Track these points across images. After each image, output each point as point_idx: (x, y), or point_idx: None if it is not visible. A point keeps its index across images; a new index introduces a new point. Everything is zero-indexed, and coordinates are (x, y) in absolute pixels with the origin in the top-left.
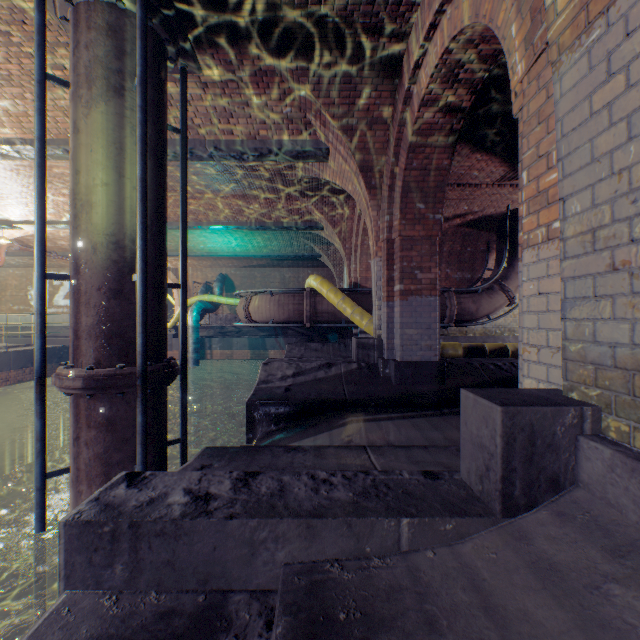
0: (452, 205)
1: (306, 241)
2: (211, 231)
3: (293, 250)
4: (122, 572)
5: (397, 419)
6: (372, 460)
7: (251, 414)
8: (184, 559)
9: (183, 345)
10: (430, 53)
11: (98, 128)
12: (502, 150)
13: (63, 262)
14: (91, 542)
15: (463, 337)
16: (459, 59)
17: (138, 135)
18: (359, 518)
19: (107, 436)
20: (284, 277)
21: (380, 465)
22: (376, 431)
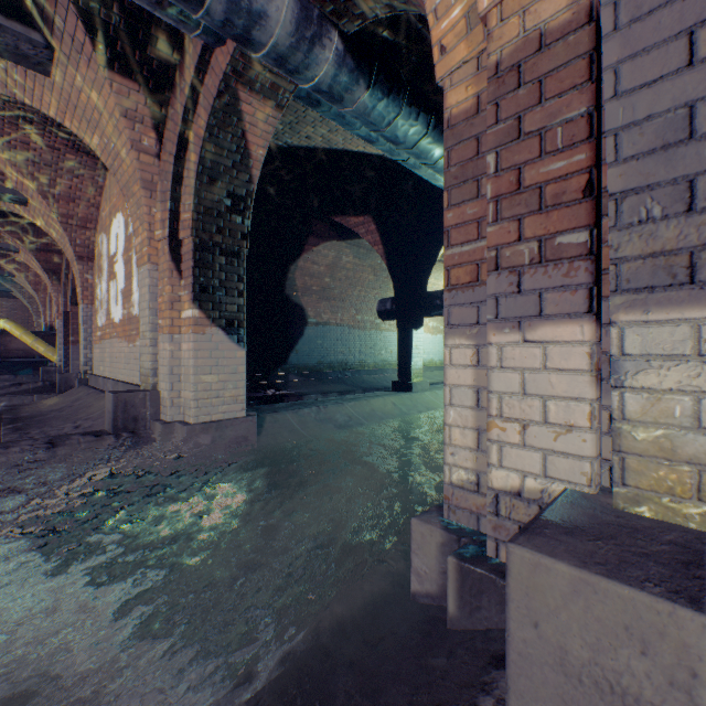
0: None
1: None
2: None
3: None
4: None
5: None
6: None
7: None
8: None
9: None
10: None
11: None
12: None
13: None
14: None
15: None
16: None
17: None
18: (25, 396)
19: None
20: None
21: None
22: None
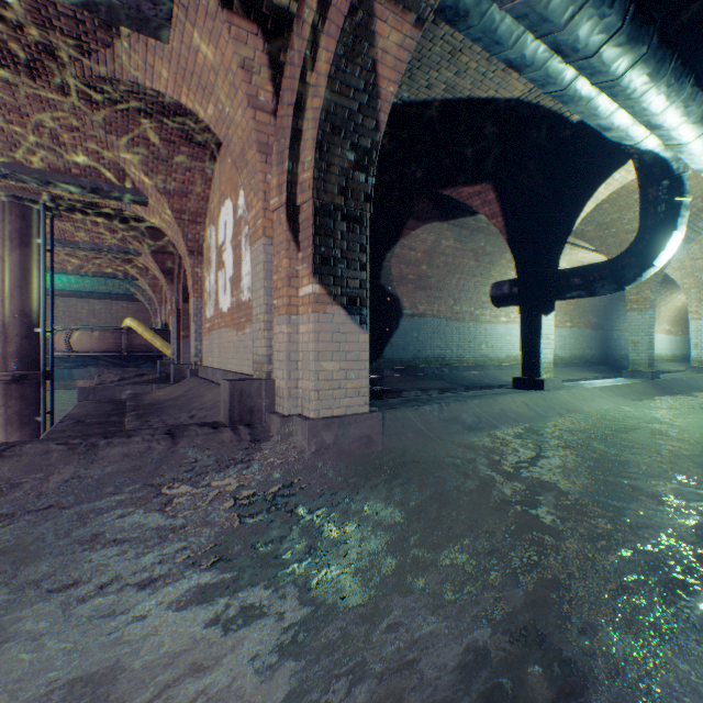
0: None
1: (123, 283)
2: None
3: (108, 288)
4: (92, 398)
5: None
6: None
7: None
8: (107, 394)
9: (53, 363)
10: None
11: (17, 261)
12: None
13: None
14: (85, 392)
15: None
16: None
17: (43, 268)
18: (145, 385)
19: (22, 403)
20: (95, 308)
21: None
22: None
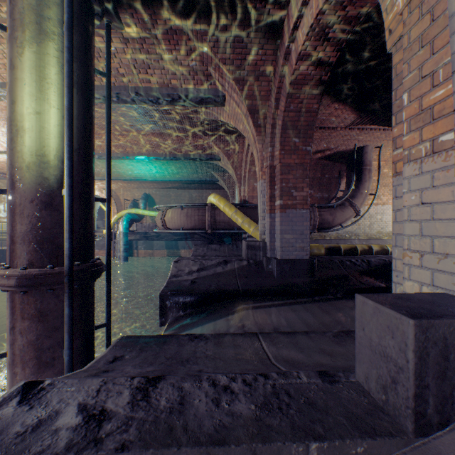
0: (315, 143)
1: (208, 169)
2: (137, 161)
3: (198, 176)
4: None
5: (280, 306)
6: (264, 348)
7: (164, 302)
8: None
9: (108, 248)
10: (306, 15)
11: (31, 65)
12: (354, 101)
13: None
14: None
15: (322, 240)
16: (330, 19)
17: (65, 71)
18: (264, 444)
19: (39, 326)
20: (192, 196)
21: (272, 353)
22: (264, 317)
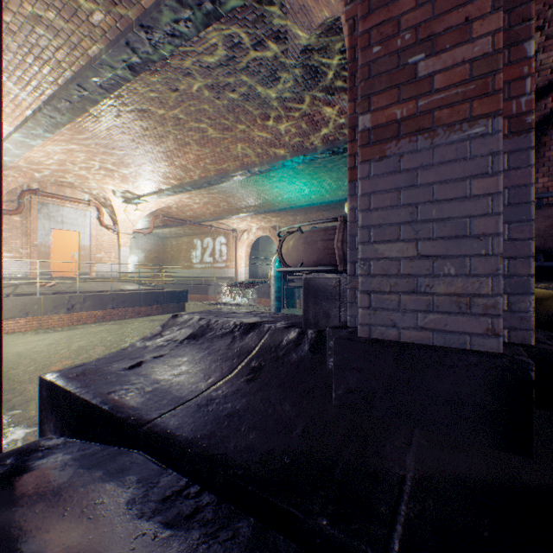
0: None
1: None
2: (276, 179)
3: None
4: None
5: None
6: None
7: (42, 401)
8: None
9: None
10: None
11: None
12: None
13: (206, 230)
14: None
15: None
16: None
17: None
18: None
19: None
20: None
21: None
22: None
